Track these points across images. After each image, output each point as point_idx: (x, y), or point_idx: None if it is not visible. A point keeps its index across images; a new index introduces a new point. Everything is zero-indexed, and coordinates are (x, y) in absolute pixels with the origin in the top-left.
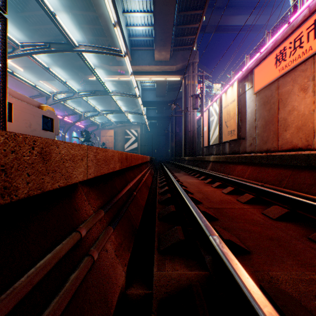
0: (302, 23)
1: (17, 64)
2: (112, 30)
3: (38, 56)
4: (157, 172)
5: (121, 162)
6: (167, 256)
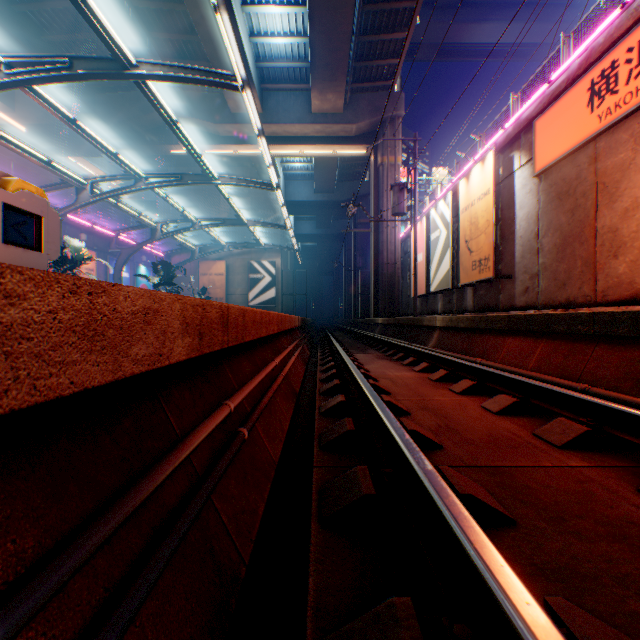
0: None
1: (18, 121)
2: (219, 44)
3: (62, 101)
4: (317, 350)
5: (198, 333)
6: None
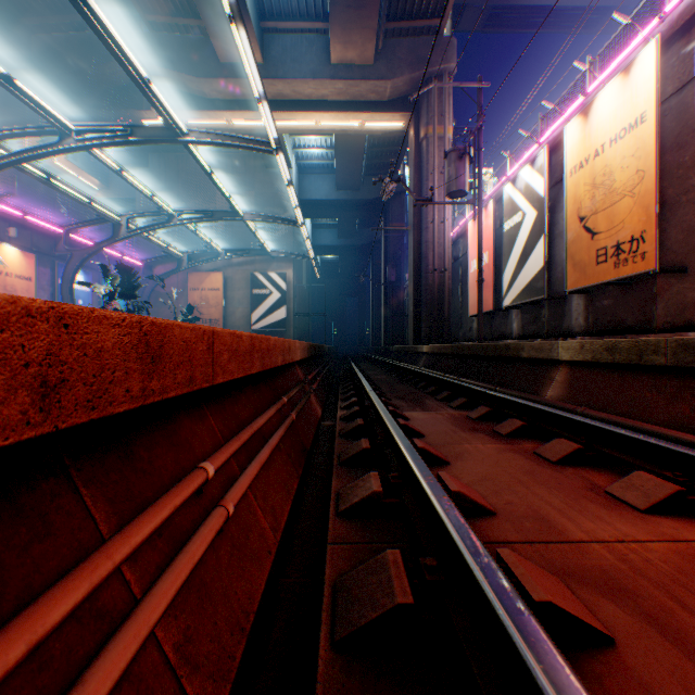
0: None
1: None
2: None
3: None
4: (337, 397)
5: None
6: None
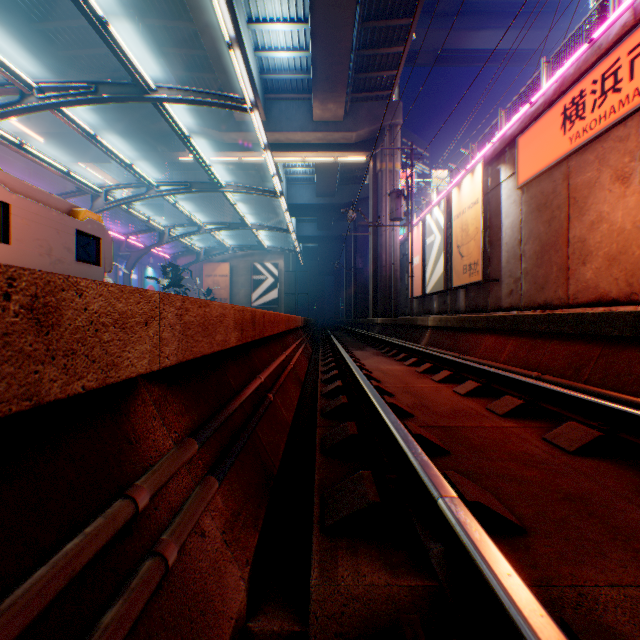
0: (619, 42)
1: (32, 129)
2: (226, 59)
3: (75, 111)
4: (319, 348)
5: (241, 329)
6: (341, 540)
